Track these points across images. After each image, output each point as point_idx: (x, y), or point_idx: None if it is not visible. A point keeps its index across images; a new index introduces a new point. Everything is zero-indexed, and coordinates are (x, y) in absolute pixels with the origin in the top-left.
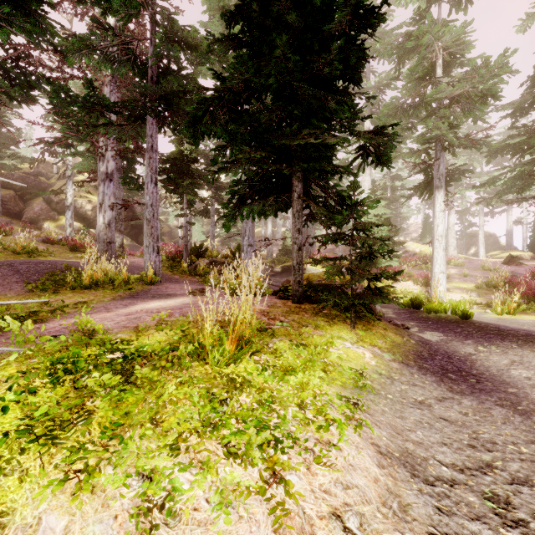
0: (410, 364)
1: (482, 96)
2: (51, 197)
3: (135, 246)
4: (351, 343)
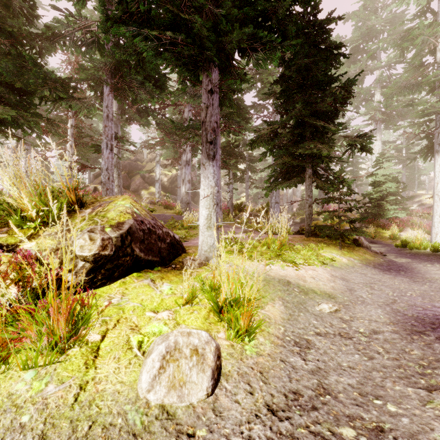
0: (370, 266)
1: None
2: (144, 174)
3: (192, 204)
4: (336, 254)
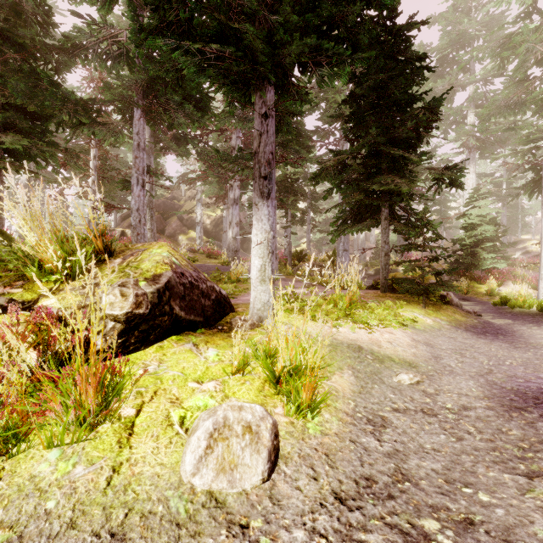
0: (460, 328)
1: None
2: (182, 216)
3: (241, 252)
4: (419, 313)
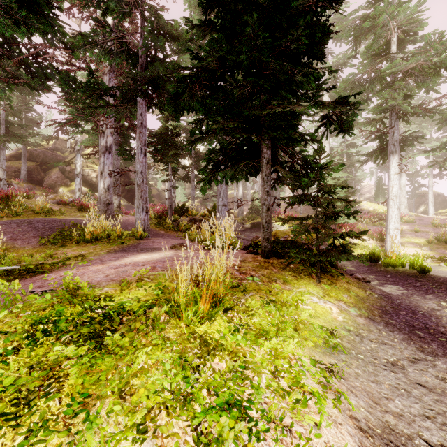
0: (376, 320)
1: (435, 68)
2: (65, 167)
3: (130, 206)
4: (318, 297)
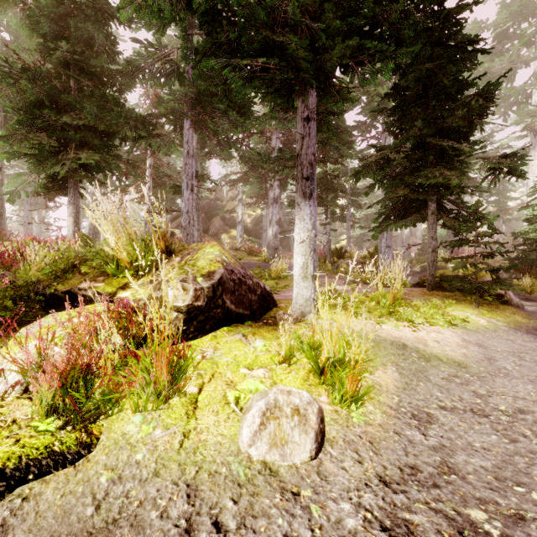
0: (520, 330)
1: None
2: (225, 216)
3: (280, 250)
4: (471, 313)
